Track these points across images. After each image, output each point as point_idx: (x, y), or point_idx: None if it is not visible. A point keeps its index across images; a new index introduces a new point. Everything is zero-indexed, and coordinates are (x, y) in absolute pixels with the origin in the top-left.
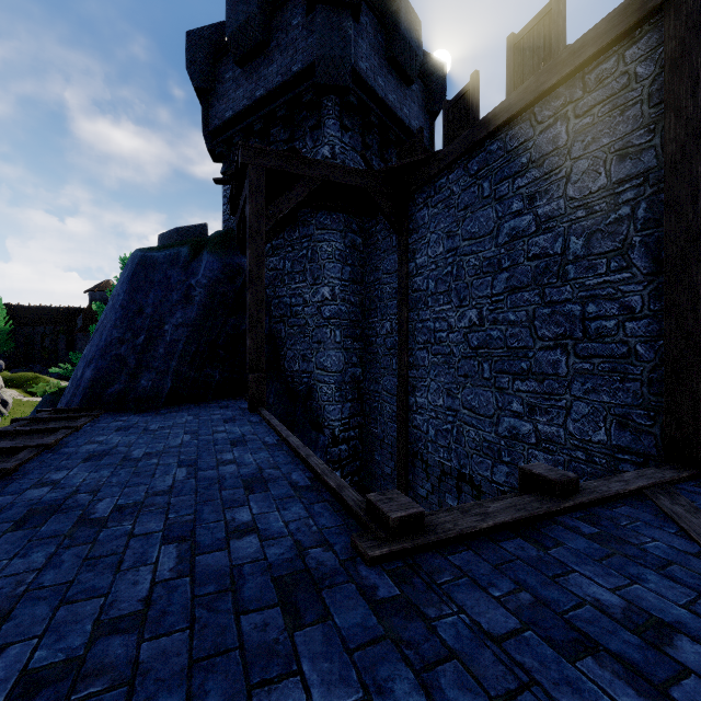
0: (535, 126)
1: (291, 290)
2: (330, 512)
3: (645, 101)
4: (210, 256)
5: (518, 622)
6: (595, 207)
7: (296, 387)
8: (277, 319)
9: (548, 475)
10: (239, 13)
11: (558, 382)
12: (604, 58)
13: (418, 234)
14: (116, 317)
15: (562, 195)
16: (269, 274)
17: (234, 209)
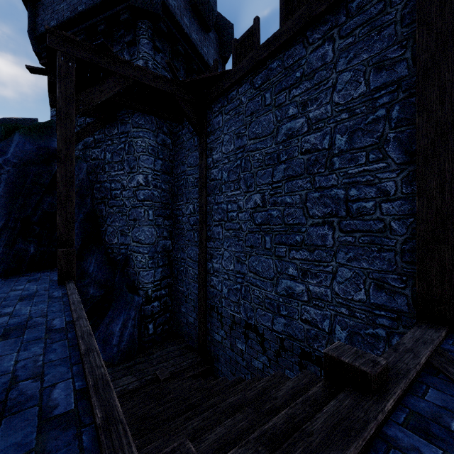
0: (307, 47)
1: (111, 177)
2: None
3: (398, 22)
4: (22, 138)
5: None
6: (356, 110)
7: (115, 256)
8: (99, 200)
9: (361, 366)
10: None
11: (325, 252)
12: None
13: (215, 136)
14: None
15: (329, 101)
16: (92, 163)
17: (54, 101)
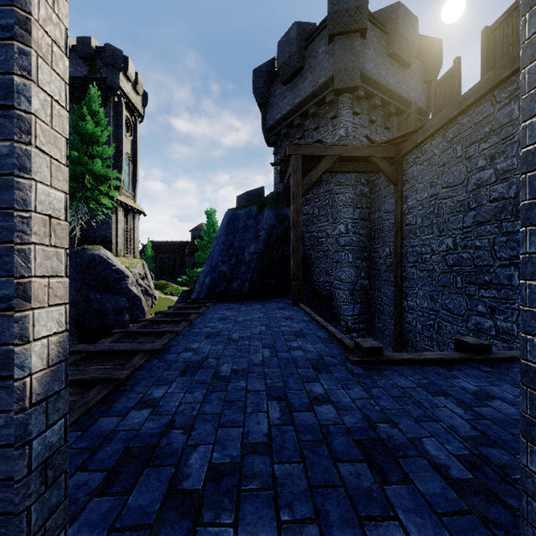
0: (494, 105)
1: (318, 228)
2: (336, 347)
3: None
4: (269, 211)
5: (416, 386)
6: None
7: (321, 292)
8: (309, 247)
9: (469, 341)
10: (285, 53)
11: (511, 291)
12: None
13: (409, 184)
14: (220, 249)
15: (515, 155)
16: (304, 217)
17: (282, 179)
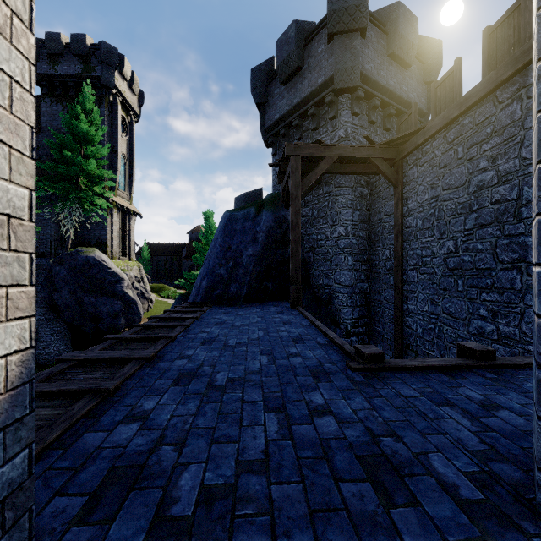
0: (496, 105)
1: (317, 230)
2: (336, 353)
3: None
4: (267, 213)
5: (419, 395)
6: None
7: (320, 295)
8: (308, 249)
9: (473, 347)
10: (283, 52)
11: (514, 294)
12: None
13: (410, 186)
14: (217, 251)
15: (517, 156)
16: (303, 219)
17: (281, 180)
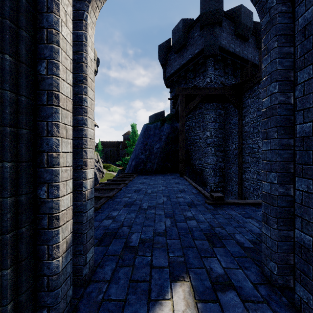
0: None
1: (195, 133)
2: (201, 197)
3: None
4: (167, 125)
5: (238, 214)
6: None
7: (196, 170)
8: (189, 144)
9: None
10: (176, 36)
11: None
12: None
13: (246, 109)
14: (140, 146)
15: None
16: (186, 128)
17: (174, 107)
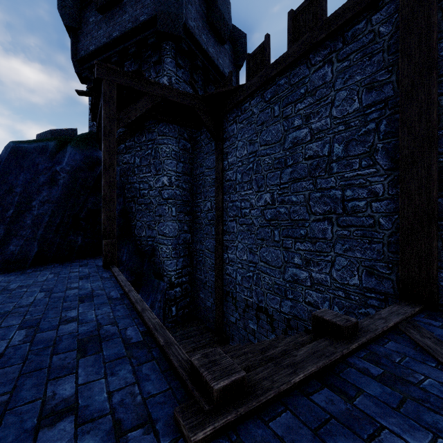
0: (310, 67)
1: (140, 178)
2: (157, 373)
3: (385, 50)
4: (73, 149)
5: None
6: (351, 123)
7: (143, 247)
8: (129, 199)
9: (336, 321)
10: None
11: (325, 244)
12: (357, 21)
13: (230, 142)
14: None
15: (328, 115)
16: (124, 166)
17: (95, 116)
